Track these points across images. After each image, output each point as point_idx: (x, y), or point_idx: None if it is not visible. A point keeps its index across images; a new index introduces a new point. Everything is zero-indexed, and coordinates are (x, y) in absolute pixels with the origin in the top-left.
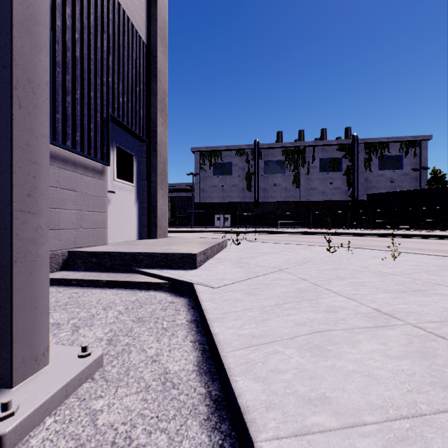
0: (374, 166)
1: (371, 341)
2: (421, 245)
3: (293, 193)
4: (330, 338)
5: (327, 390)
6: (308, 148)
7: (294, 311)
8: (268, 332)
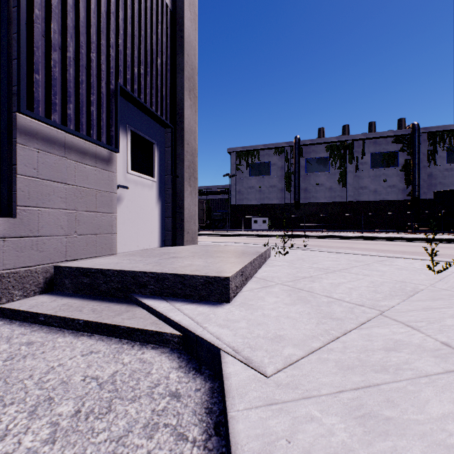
0: (440, 159)
1: None
2: None
3: (339, 193)
4: None
5: None
6: (356, 141)
7: None
8: None
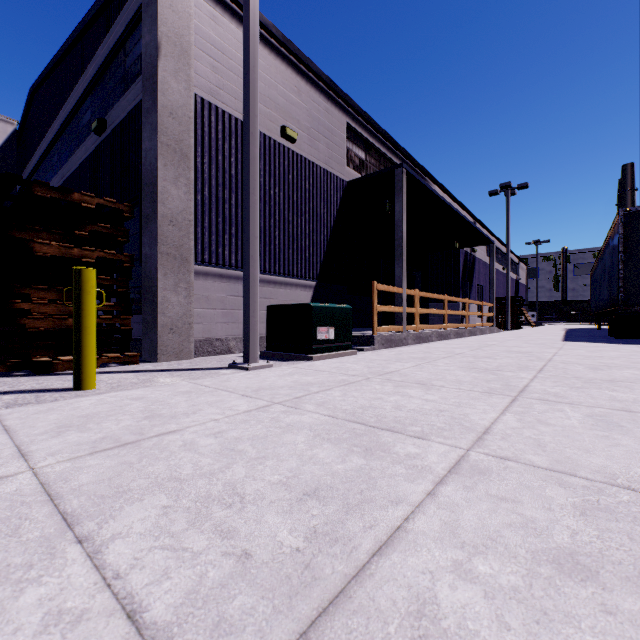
0: None
1: None
2: None
3: None
4: None
5: None
6: None
7: None
8: None
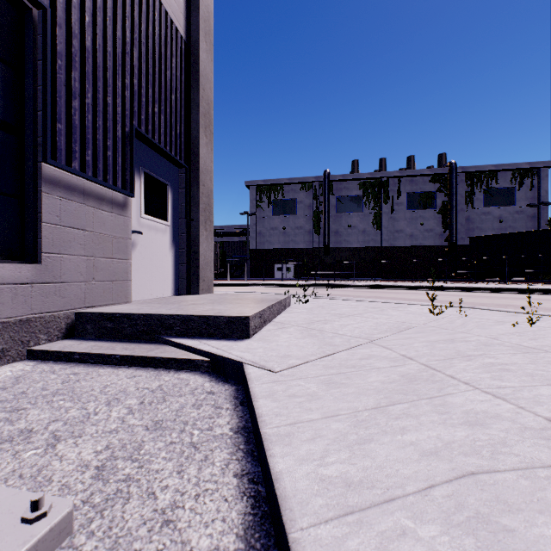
0: (477, 202)
1: None
2: (550, 303)
3: (373, 237)
4: (498, 493)
5: None
6: (392, 179)
7: (410, 423)
8: (375, 474)
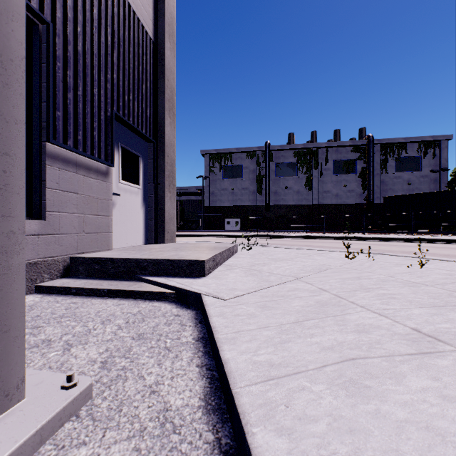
0: (390, 168)
1: (419, 374)
2: (445, 250)
3: (306, 196)
4: (366, 369)
5: (376, 453)
6: (321, 149)
7: (317, 331)
8: (289, 359)
